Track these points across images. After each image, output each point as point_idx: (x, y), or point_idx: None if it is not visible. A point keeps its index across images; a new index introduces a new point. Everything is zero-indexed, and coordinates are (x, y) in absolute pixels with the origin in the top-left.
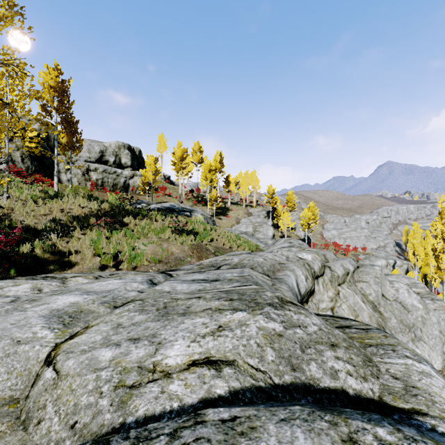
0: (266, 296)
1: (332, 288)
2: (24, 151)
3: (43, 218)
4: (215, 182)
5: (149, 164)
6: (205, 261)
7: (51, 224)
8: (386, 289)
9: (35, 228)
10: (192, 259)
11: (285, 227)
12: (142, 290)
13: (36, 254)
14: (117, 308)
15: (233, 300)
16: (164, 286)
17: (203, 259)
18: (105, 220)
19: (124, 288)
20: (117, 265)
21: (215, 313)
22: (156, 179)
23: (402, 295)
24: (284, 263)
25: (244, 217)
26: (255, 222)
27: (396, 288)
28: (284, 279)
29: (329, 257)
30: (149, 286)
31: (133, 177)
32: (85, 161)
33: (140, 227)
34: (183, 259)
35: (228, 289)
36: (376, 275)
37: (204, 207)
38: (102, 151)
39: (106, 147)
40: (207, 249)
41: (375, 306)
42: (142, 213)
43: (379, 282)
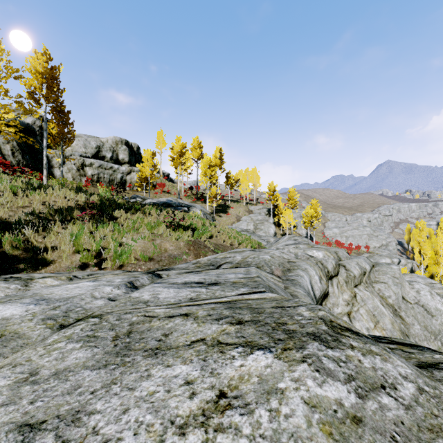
0: (302, 317)
1: (347, 290)
2: (15, 144)
3: (20, 211)
4: (215, 179)
5: (146, 159)
6: (203, 258)
7: (28, 217)
8: (405, 291)
9: (5, 220)
10: (189, 256)
11: (287, 225)
12: (115, 297)
13: (5, 251)
14: (60, 330)
15: (243, 322)
16: (144, 292)
17: (201, 257)
18: (89, 212)
19: (90, 294)
20: (100, 264)
21: (211, 353)
22: (154, 175)
23: (424, 297)
24: (294, 261)
25: (244, 214)
26: (256, 219)
27: (417, 289)
28: (297, 280)
29: (342, 255)
30: (126, 290)
31: (130, 173)
32: (80, 156)
33: (131, 221)
34: (178, 256)
35: (232, 299)
36: (394, 275)
37: (204, 204)
38: (99, 146)
39: (102, 142)
40: (205, 245)
41: (395, 311)
42: (135, 207)
43: (398, 283)
